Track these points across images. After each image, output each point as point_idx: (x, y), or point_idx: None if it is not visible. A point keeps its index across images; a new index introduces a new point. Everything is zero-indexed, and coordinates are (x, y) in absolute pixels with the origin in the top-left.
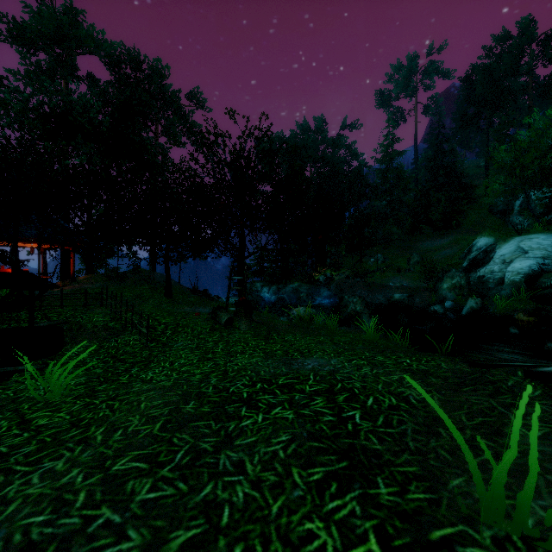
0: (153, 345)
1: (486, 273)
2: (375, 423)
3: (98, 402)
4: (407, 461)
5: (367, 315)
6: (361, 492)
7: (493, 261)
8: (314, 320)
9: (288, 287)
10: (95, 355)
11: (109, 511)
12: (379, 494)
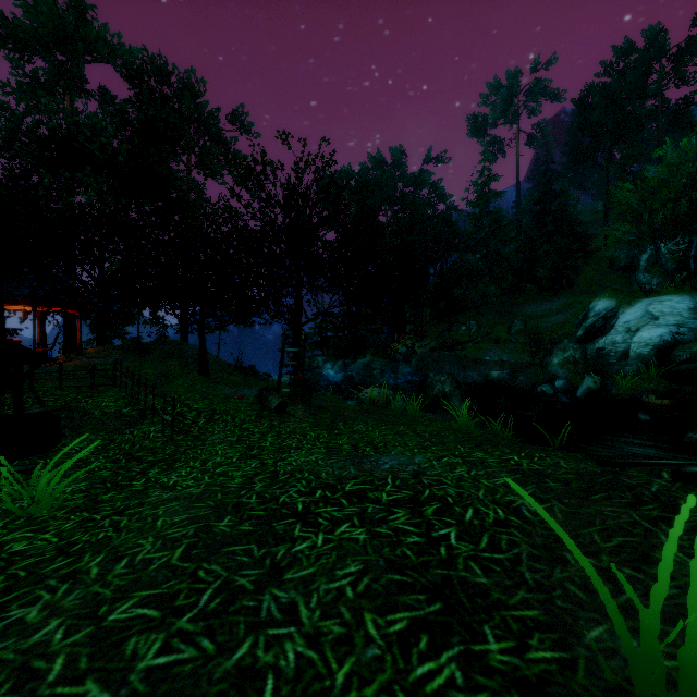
0: (180, 438)
1: (606, 345)
2: (477, 546)
3: (100, 517)
4: (524, 600)
5: (459, 397)
6: (463, 648)
7: (615, 330)
8: (391, 404)
9: (358, 363)
10: (102, 452)
11: (96, 688)
12: (487, 652)
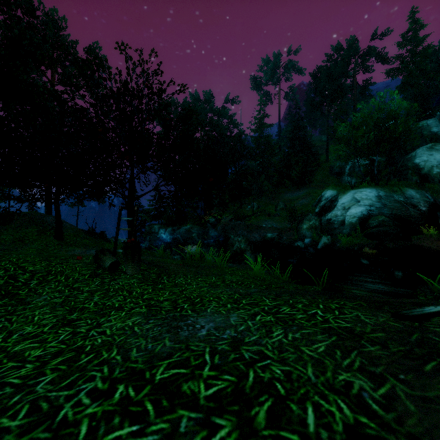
0: (2, 302)
1: (332, 217)
2: None
3: None
4: None
5: (250, 251)
6: None
7: (337, 208)
8: (204, 258)
9: (182, 229)
10: None
11: None
12: None
